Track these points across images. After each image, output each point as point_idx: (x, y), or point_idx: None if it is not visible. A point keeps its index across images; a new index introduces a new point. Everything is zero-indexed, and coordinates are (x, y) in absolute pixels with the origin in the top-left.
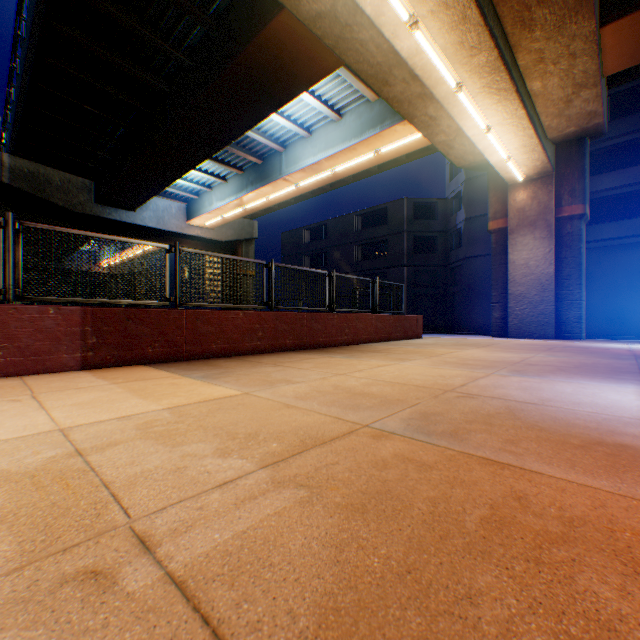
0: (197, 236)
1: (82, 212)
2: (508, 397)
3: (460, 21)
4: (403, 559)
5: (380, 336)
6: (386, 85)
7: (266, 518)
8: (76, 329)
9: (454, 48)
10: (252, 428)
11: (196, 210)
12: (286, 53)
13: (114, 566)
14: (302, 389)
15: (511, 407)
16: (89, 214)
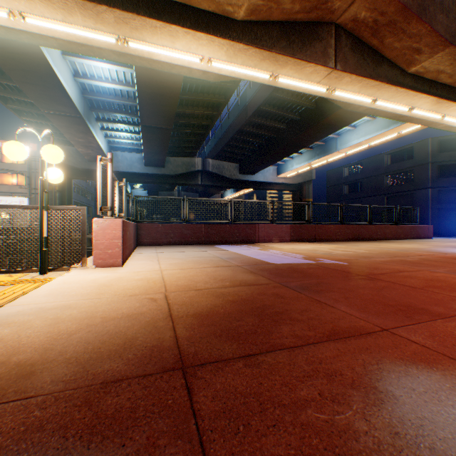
0: (281, 183)
1: (234, 179)
2: (433, 249)
3: (435, 103)
4: (387, 253)
5: (399, 236)
6: (401, 117)
7: (369, 252)
8: (288, 231)
9: (435, 109)
10: (358, 249)
11: (282, 170)
12: (347, 113)
13: (354, 252)
14: (365, 246)
15: (429, 250)
16: (236, 179)
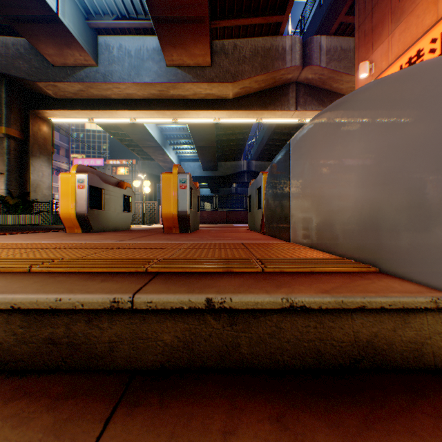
0: None
1: None
2: None
3: None
4: None
5: None
6: None
7: None
8: None
9: None
10: None
11: None
12: None
13: None
14: None
15: None
16: None
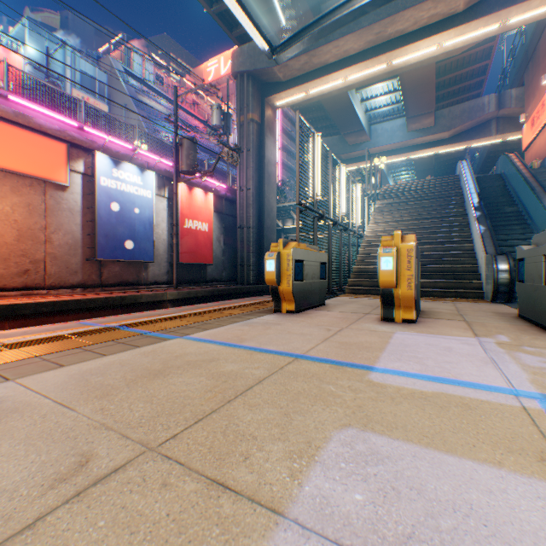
0: None
1: None
2: None
3: None
4: None
5: None
6: None
7: None
8: None
9: None
10: None
11: None
12: None
13: None
14: None
15: None
16: None
